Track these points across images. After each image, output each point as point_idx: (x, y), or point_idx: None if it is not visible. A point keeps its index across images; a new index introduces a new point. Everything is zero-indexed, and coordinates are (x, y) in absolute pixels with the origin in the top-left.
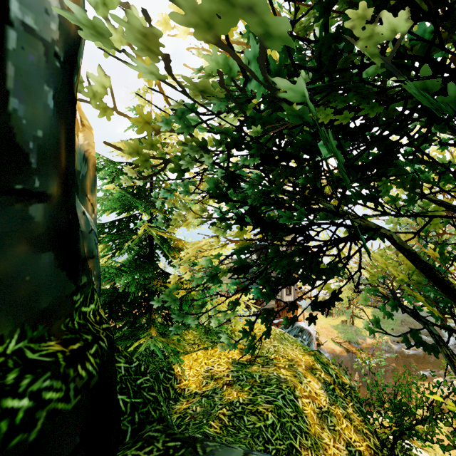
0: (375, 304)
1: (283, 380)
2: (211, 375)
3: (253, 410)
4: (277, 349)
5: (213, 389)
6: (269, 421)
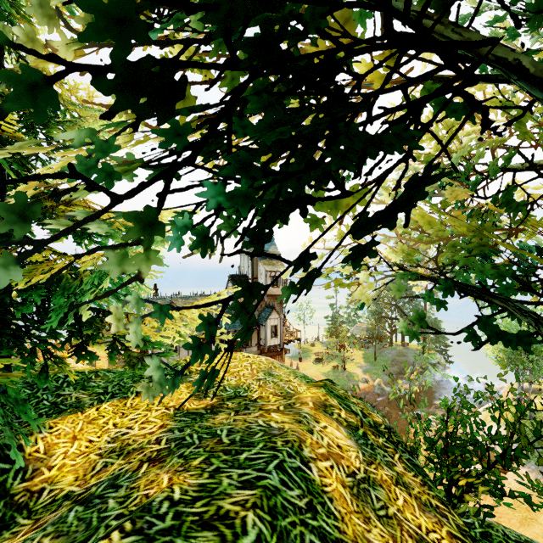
0: (366, 346)
1: (277, 431)
2: (120, 446)
3: (206, 515)
4: (263, 383)
5: (112, 478)
6: (249, 536)
